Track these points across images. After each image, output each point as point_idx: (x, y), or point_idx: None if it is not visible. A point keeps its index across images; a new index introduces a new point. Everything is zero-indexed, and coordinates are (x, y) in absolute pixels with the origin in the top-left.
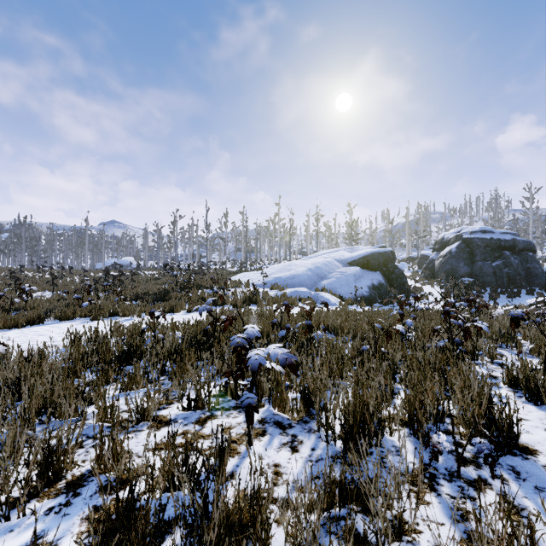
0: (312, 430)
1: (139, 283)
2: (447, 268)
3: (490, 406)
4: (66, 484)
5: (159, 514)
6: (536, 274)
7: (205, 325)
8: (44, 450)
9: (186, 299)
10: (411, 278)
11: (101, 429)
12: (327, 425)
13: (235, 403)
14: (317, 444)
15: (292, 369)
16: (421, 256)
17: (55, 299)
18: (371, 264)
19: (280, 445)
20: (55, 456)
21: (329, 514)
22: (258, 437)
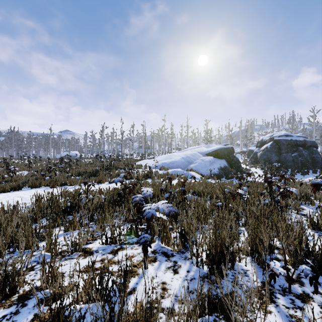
0: (187, 258)
1: (81, 166)
2: (265, 157)
3: (306, 242)
4: (18, 297)
5: (79, 321)
6: (318, 161)
7: (119, 190)
8: (3, 274)
9: (108, 175)
10: (243, 163)
11: (43, 259)
12: (197, 255)
13: (136, 239)
14: (191, 268)
15: (174, 218)
16: (249, 150)
17: (30, 175)
18: (219, 154)
19: (166, 269)
20: (11, 278)
21: (201, 321)
22: (151, 262)
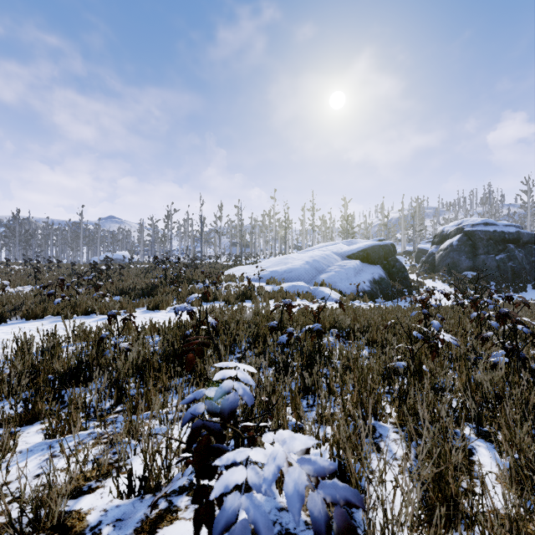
0: None
1: (127, 277)
2: (448, 261)
3: None
4: None
5: None
6: None
7: (188, 328)
8: None
9: (175, 294)
10: (410, 272)
11: None
12: None
13: None
14: None
15: None
16: (419, 250)
17: (33, 294)
18: (371, 257)
19: None
20: None
21: None
22: None
